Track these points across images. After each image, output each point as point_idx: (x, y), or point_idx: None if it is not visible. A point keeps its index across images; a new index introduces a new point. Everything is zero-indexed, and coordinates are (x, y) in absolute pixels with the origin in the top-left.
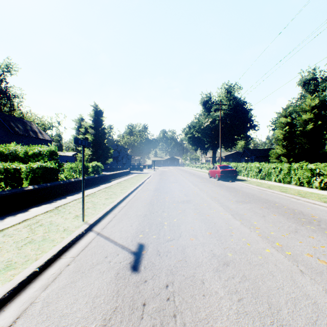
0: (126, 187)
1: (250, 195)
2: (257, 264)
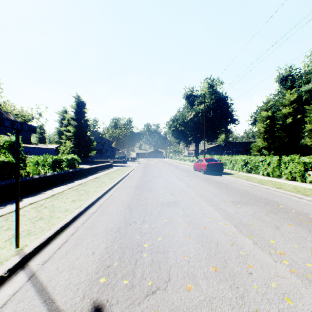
0: (104, 183)
1: (244, 192)
2: None
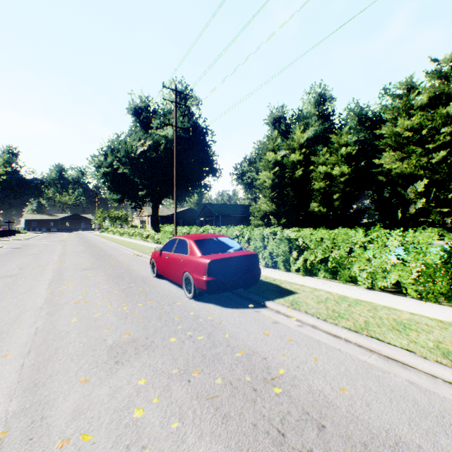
0: None
1: None
2: None
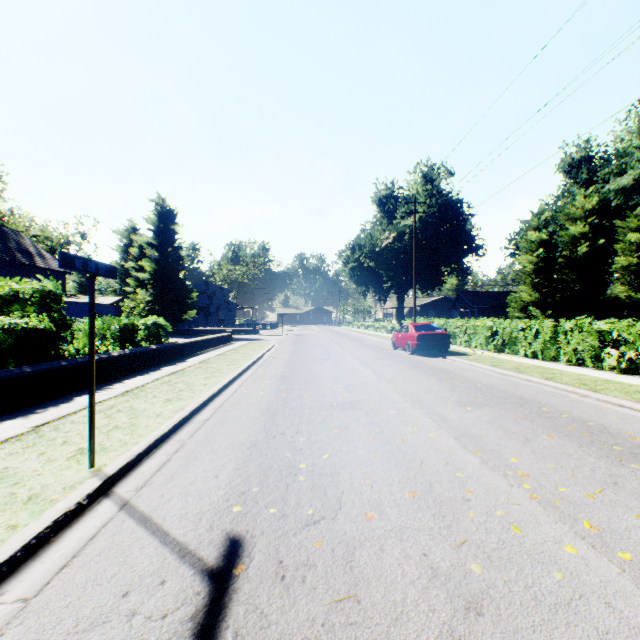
0: (220, 371)
1: (483, 387)
2: (560, 605)
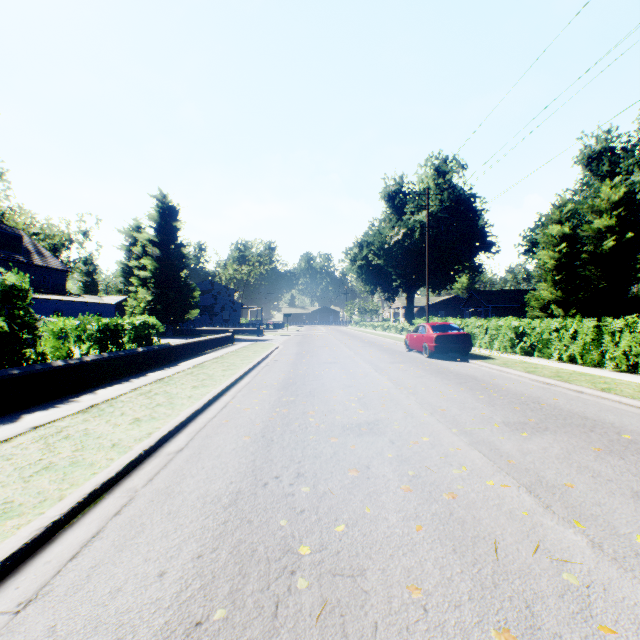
0: (212, 378)
1: (528, 401)
2: None
